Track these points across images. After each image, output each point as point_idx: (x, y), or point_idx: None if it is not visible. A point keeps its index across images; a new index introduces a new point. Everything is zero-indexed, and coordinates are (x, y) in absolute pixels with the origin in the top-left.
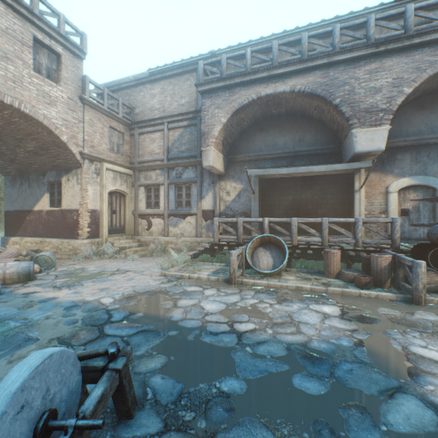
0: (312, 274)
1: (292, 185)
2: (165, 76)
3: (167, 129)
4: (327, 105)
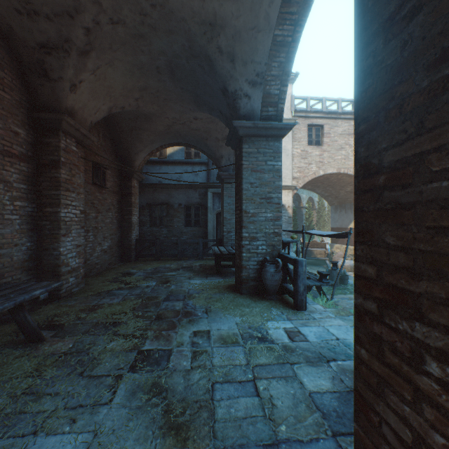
0: None
1: None
2: None
3: None
4: None
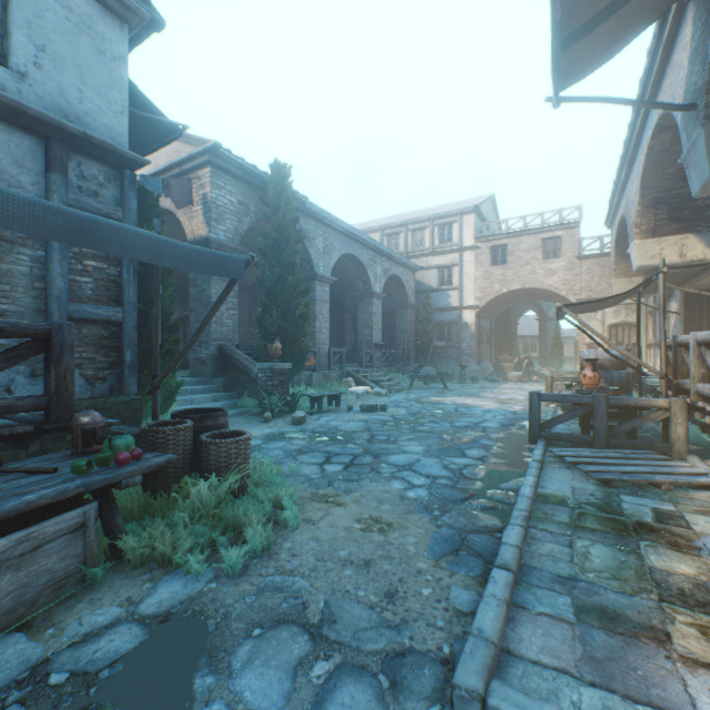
0: None
1: None
2: None
3: None
4: None
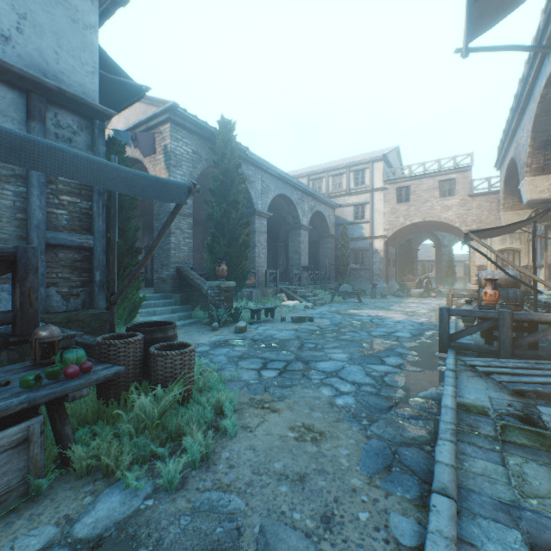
0: None
1: None
2: None
3: None
4: None
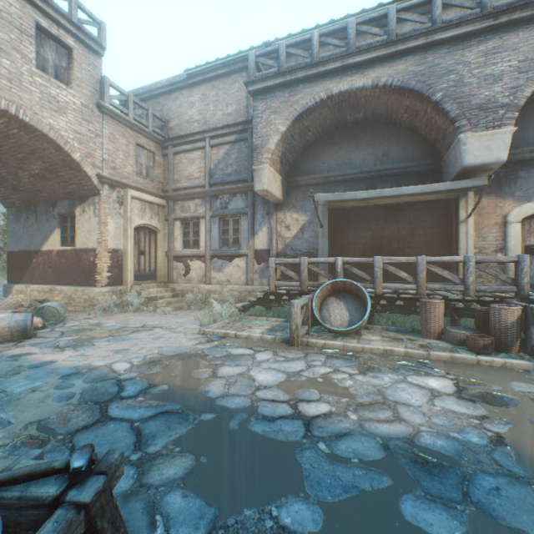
0: (403, 333)
1: (372, 217)
2: (206, 78)
3: (209, 146)
4: (423, 103)
